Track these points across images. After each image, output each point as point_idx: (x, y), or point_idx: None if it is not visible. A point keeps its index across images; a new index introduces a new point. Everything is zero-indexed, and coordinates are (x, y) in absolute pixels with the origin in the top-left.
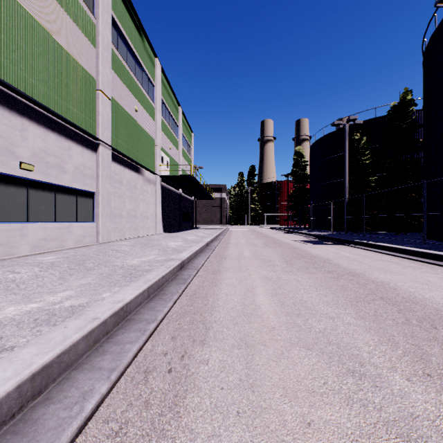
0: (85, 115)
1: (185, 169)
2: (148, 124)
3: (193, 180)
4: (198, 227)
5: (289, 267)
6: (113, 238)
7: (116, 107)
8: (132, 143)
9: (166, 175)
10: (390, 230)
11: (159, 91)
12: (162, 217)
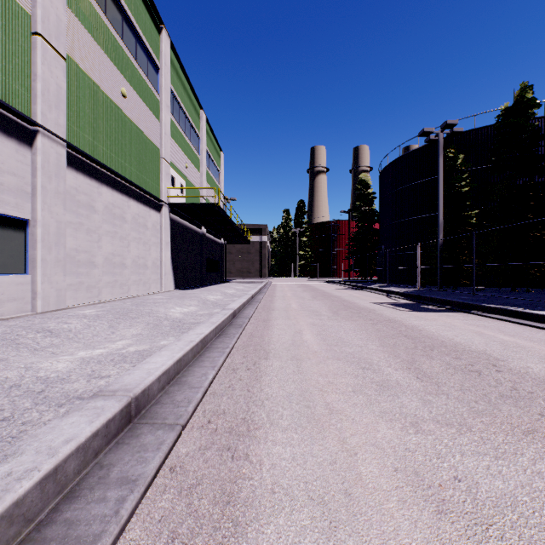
0: (1, 73)
1: (210, 200)
2: (147, 123)
3: (219, 211)
4: (229, 280)
5: (438, 396)
6: (73, 301)
7: (81, 79)
8: (116, 146)
9: (178, 203)
10: (494, 284)
11: (167, 76)
12: (172, 266)
